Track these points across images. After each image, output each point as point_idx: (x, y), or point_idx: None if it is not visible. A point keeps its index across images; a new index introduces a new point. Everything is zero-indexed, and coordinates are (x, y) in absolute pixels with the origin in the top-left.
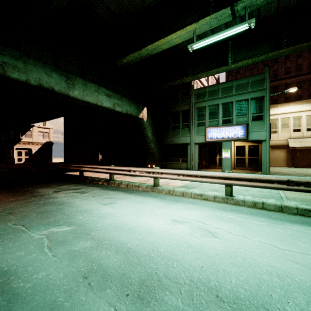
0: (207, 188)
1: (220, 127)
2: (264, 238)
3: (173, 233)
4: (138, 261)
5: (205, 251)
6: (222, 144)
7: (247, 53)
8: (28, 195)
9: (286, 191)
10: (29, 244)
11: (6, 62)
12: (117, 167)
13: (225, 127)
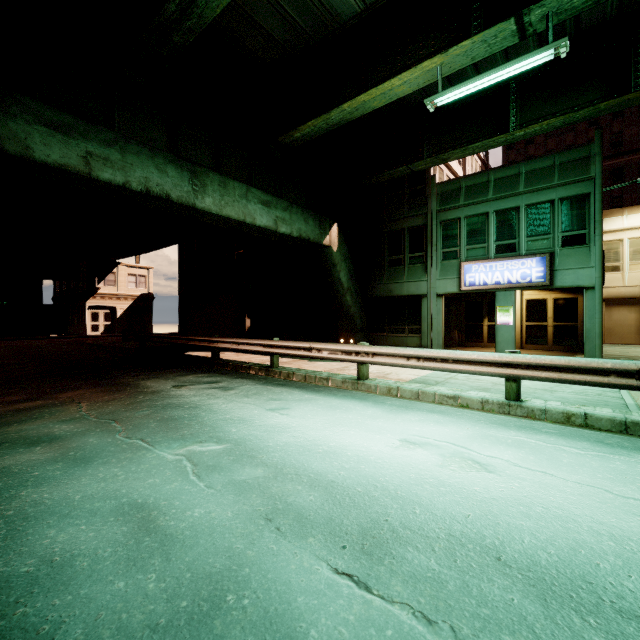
0: (467, 386)
1: (491, 261)
2: (587, 478)
3: (408, 461)
4: (352, 501)
5: (471, 493)
6: (496, 295)
7: (551, 105)
8: (131, 391)
9: (638, 393)
10: (162, 468)
11: (93, 152)
12: (286, 342)
13: (502, 261)
